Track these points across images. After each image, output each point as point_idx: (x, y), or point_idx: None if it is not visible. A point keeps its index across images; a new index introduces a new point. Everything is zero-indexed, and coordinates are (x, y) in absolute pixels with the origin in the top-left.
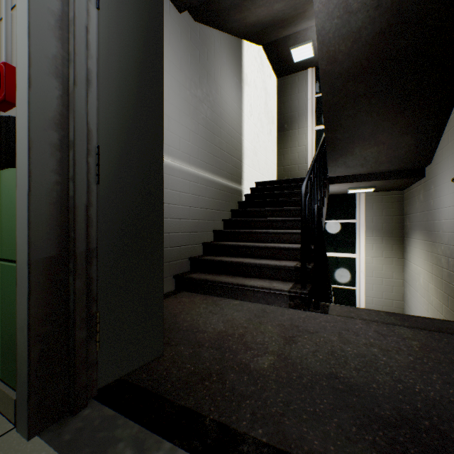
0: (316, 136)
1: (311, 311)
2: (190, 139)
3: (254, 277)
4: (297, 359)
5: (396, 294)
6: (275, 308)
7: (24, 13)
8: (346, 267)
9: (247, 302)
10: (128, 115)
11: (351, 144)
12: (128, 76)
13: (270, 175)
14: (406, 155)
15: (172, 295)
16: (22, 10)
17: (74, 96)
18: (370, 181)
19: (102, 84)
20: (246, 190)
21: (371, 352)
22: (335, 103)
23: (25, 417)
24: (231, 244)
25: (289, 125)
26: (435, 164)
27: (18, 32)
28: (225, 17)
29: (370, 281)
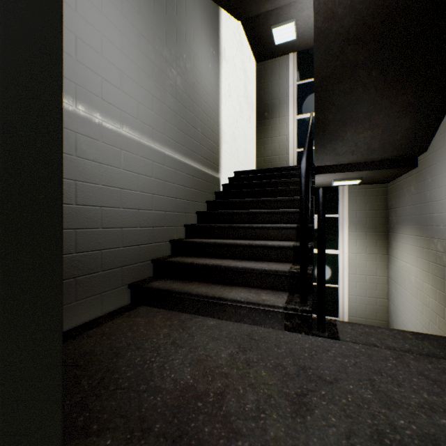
0: (297, 126)
1: (316, 336)
2: (153, 107)
3: (235, 284)
4: None
5: (380, 292)
6: (266, 331)
7: None
8: (329, 264)
9: (227, 322)
10: None
11: (343, 127)
12: None
13: (250, 166)
14: (401, 141)
15: (124, 313)
16: None
17: None
18: (359, 172)
19: None
20: (224, 179)
21: (442, 430)
22: (329, 75)
23: None
24: (206, 241)
25: (270, 114)
26: (434, 151)
27: None
28: None
29: (354, 278)
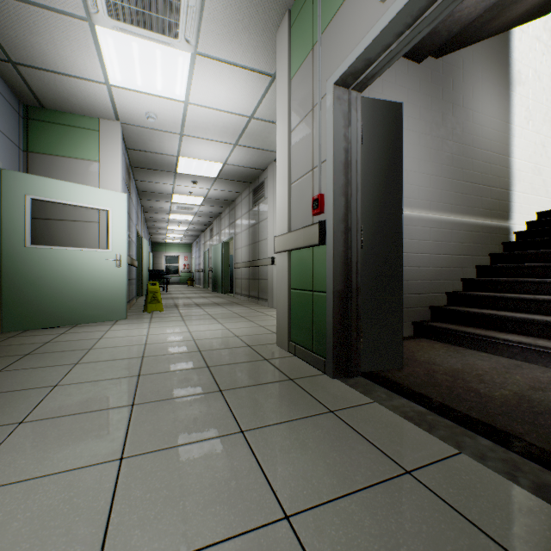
0: None
1: None
2: (430, 184)
3: (512, 332)
4: (537, 399)
5: None
6: (536, 366)
7: (330, 169)
8: None
9: (498, 356)
10: (377, 201)
11: None
12: (377, 176)
13: None
14: None
15: (410, 339)
16: (329, 168)
17: (351, 202)
18: None
19: (363, 188)
20: (517, 226)
21: None
22: None
23: (331, 367)
24: (483, 294)
25: None
26: None
27: (326, 178)
28: (477, 34)
29: None
